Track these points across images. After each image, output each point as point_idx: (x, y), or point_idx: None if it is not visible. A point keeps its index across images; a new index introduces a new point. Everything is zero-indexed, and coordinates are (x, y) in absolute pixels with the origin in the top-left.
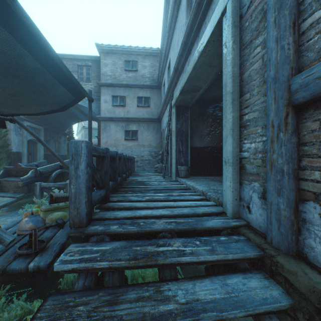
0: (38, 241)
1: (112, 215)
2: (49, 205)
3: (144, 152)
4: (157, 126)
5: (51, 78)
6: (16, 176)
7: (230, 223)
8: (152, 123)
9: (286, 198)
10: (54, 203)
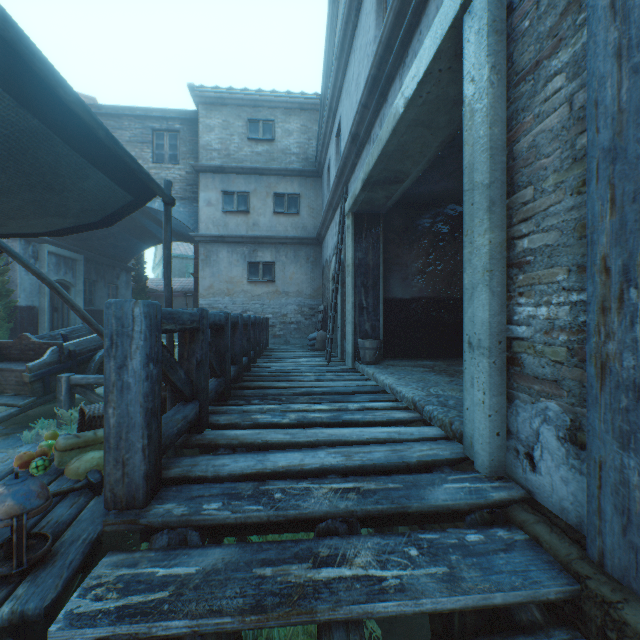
0: (35, 535)
1: (210, 468)
2: (74, 435)
3: (288, 307)
4: (315, 254)
5: (70, 152)
6: (20, 359)
7: (487, 495)
8: (305, 247)
9: None
10: (87, 429)
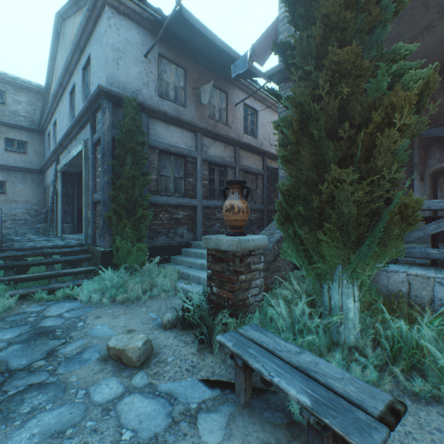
0: None
1: (13, 246)
2: None
3: (18, 210)
4: (39, 179)
5: None
6: None
7: (82, 244)
8: (31, 174)
9: (93, 229)
10: None
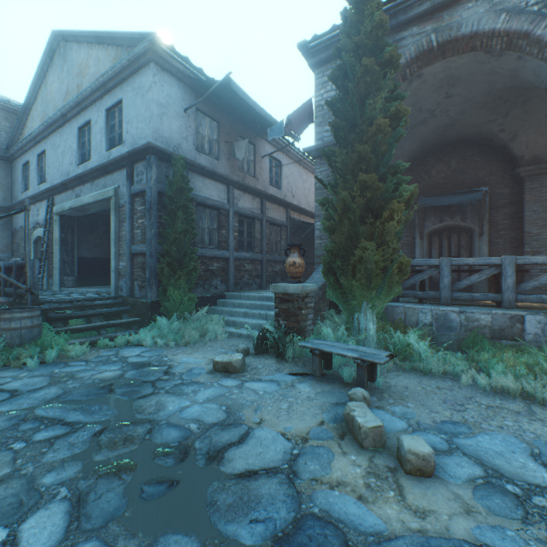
0: None
1: (44, 299)
2: None
3: None
4: (6, 219)
5: None
6: None
7: (114, 296)
8: None
9: (131, 281)
10: None
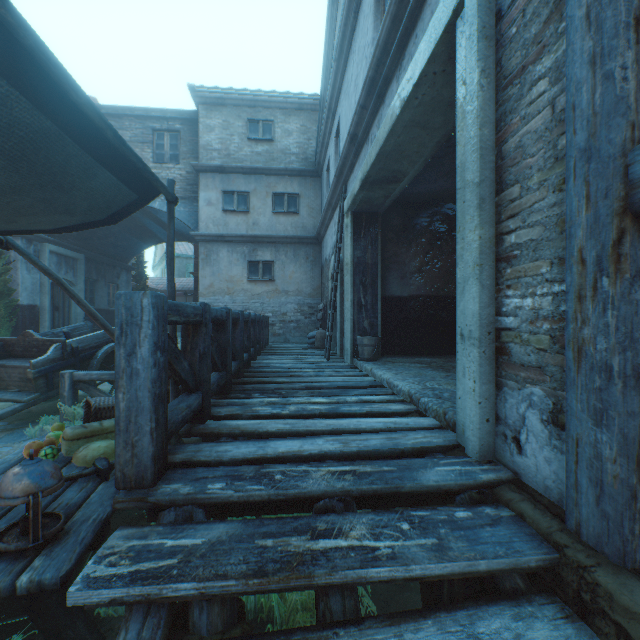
0: (48, 515)
1: (213, 453)
2: (81, 426)
3: (288, 306)
4: (314, 253)
5: (80, 152)
6: (23, 356)
7: (476, 477)
8: (304, 246)
9: (619, 433)
10: (93, 420)
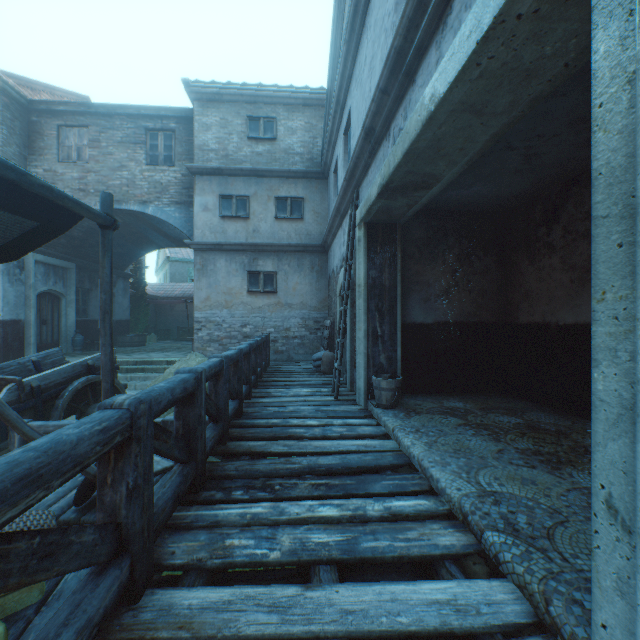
0: None
1: None
2: None
3: (291, 320)
4: (320, 262)
5: None
6: None
7: None
8: (309, 255)
9: None
10: None
